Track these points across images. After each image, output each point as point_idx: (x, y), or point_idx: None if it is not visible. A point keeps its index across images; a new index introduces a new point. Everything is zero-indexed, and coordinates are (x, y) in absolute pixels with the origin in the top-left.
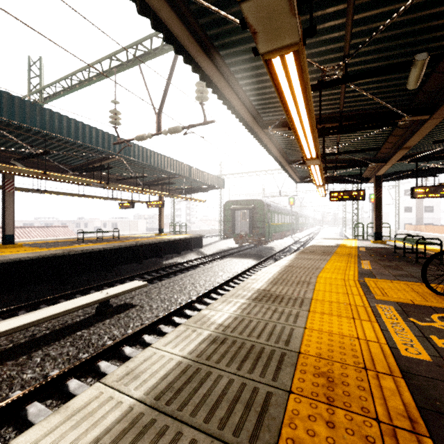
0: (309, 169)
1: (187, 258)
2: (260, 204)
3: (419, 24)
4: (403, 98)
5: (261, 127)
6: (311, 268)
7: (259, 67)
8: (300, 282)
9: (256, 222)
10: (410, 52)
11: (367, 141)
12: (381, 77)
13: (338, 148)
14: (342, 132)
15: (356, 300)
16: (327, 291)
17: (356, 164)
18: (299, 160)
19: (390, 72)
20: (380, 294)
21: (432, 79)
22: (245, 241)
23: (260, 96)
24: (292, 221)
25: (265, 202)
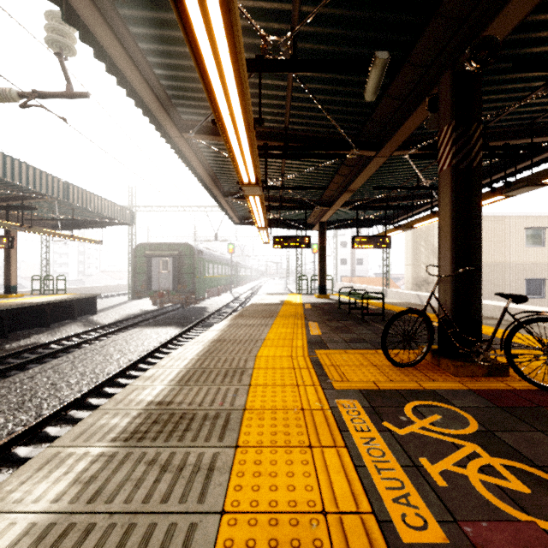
0: (247, 201)
1: (63, 333)
2: (189, 250)
3: (380, 11)
4: (352, 125)
5: (179, 130)
6: (249, 341)
7: (163, 6)
8: (229, 371)
9: (183, 274)
10: (366, 56)
11: (313, 177)
12: (334, 86)
13: (283, 182)
14: (288, 156)
15: (311, 397)
16: (269, 385)
17: (302, 205)
18: (237, 193)
19: (347, 70)
20: (338, 378)
21: (382, 105)
22: (167, 301)
23: (172, 71)
24: (232, 273)
25: (195, 248)
